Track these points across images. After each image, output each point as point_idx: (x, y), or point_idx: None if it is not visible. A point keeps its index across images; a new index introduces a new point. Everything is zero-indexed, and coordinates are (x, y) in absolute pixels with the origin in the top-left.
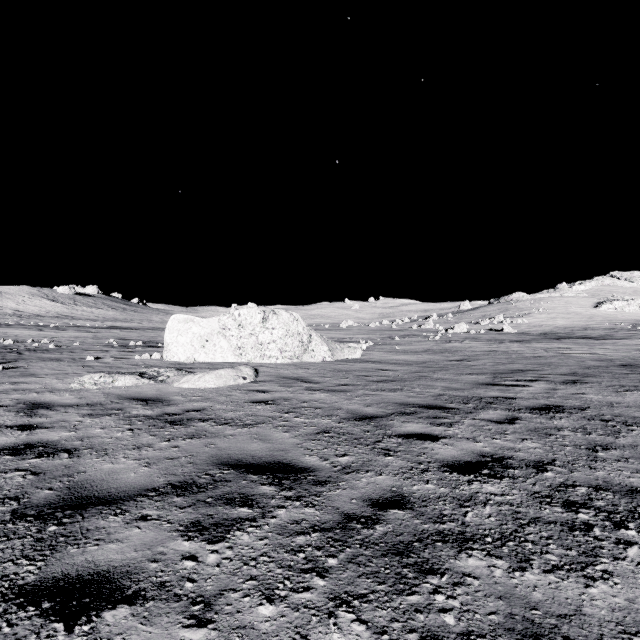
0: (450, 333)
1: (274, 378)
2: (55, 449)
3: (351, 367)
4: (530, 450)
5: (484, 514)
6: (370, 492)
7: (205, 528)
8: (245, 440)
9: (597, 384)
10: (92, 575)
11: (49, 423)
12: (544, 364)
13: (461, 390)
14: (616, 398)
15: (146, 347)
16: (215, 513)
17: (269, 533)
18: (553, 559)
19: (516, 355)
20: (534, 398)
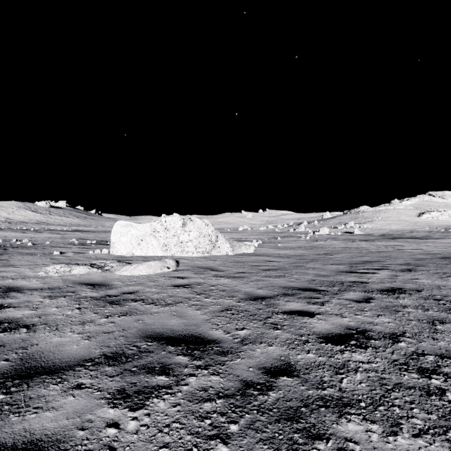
0: (316, 234)
1: (190, 267)
2: (17, 325)
3: (247, 259)
4: (385, 324)
5: (356, 380)
6: (264, 361)
7: (128, 395)
8: (166, 317)
9: (426, 272)
10: (26, 444)
11: (17, 303)
12: (386, 257)
13: (328, 276)
14: (442, 282)
15: (98, 245)
16: (138, 381)
17: (181, 400)
18: (418, 423)
19: (365, 250)
20: (382, 282)
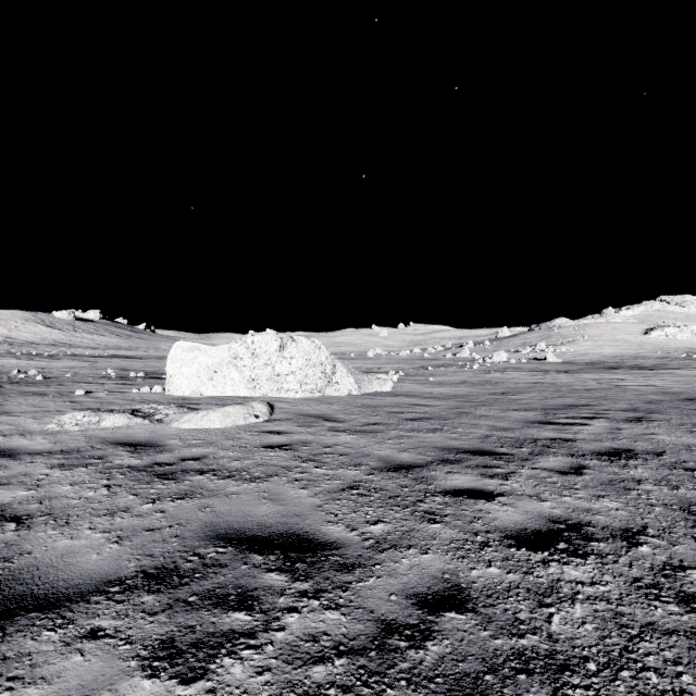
0: (488, 362)
1: (292, 416)
2: (1, 516)
3: (381, 402)
4: (611, 512)
5: (575, 618)
6: (415, 582)
7: (180, 652)
8: (251, 501)
9: (666, 422)
10: None
11: (6, 478)
12: (599, 398)
13: (510, 430)
14: (692, 440)
15: (148, 379)
16: (198, 623)
17: (273, 660)
18: None
19: (565, 387)
20: (597, 440)
